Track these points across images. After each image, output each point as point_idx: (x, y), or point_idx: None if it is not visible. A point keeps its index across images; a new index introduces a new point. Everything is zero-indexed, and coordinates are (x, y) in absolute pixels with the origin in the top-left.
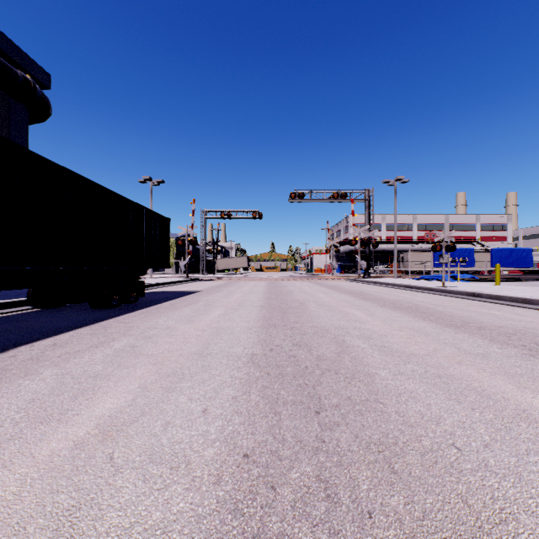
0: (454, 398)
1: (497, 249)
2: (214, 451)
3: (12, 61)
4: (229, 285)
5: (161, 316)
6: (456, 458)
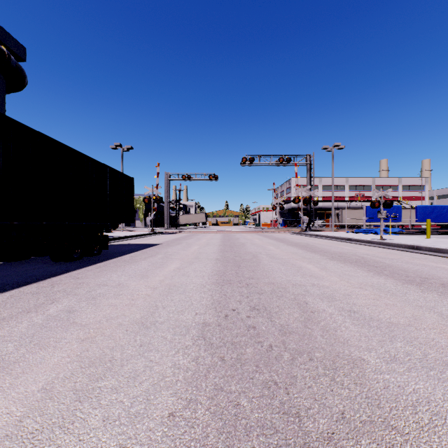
0: None
1: (421, 206)
2: None
3: None
4: (188, 238)
5: (116, 270)
6: None
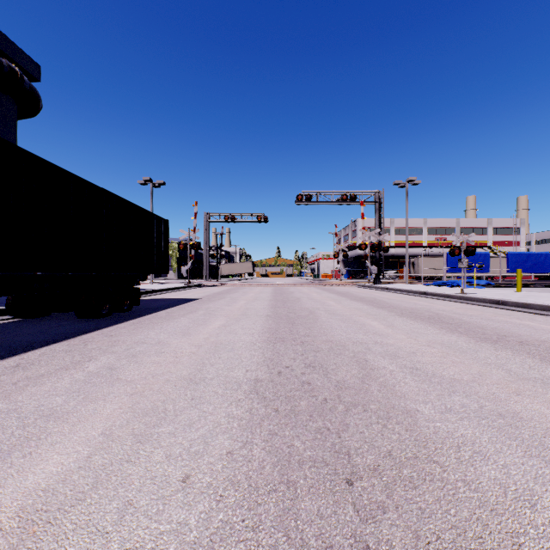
0: (536, 454)
1: (513, 254)
2: None
3: None
4: (233, 292)
5: (153, 327)
6: None
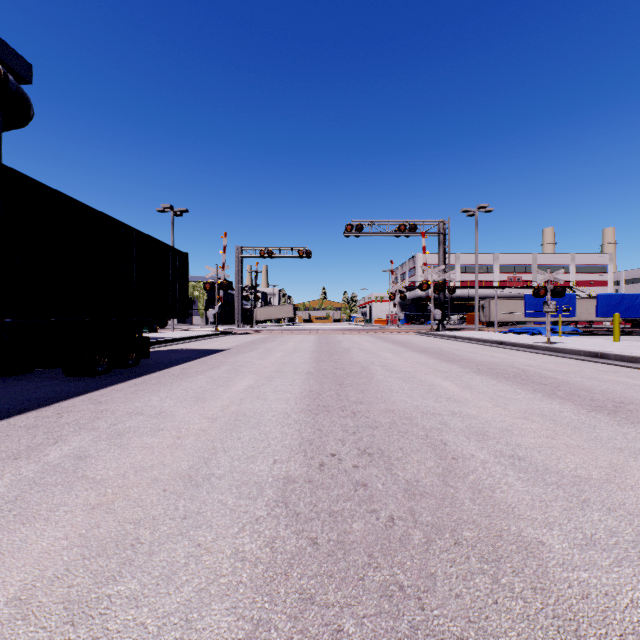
0: None
1: (604, 295)
2: None
3: None
4: (268, 341)
5: (159, 390)
6: None
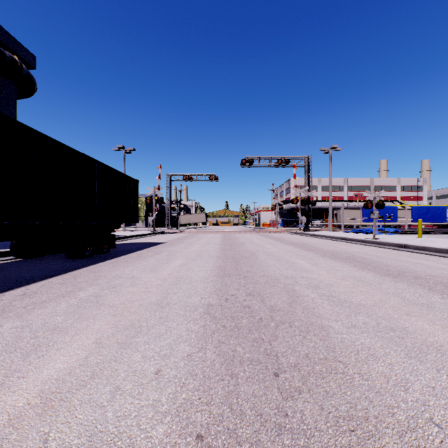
0: (414, 356)
1: (416, 207)
2: (163, 430)
3: (1, 44)
4: (190, 238)
5: (127, 265)
6: (440, 441)
